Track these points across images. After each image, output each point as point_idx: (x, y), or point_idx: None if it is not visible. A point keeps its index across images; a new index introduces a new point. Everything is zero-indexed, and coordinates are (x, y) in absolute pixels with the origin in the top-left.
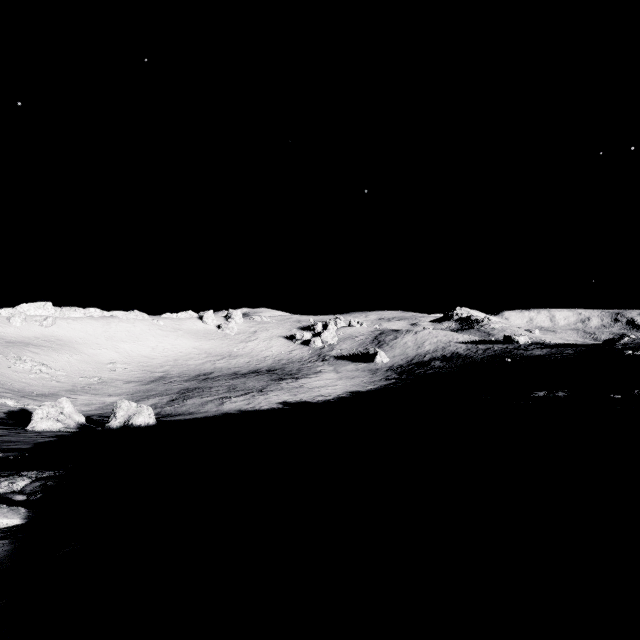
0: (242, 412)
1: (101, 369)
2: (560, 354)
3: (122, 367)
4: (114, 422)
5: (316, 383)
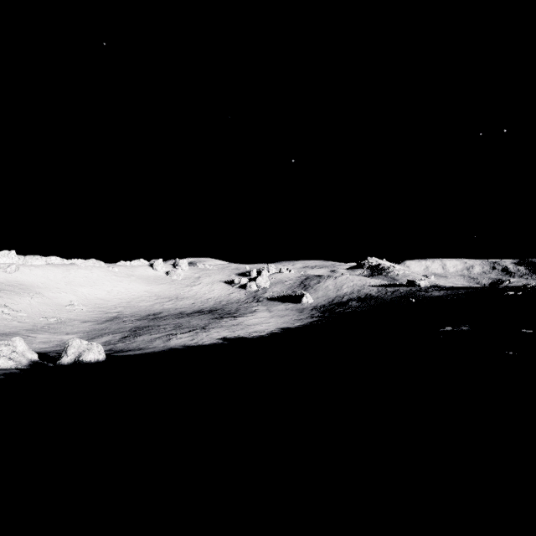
0: (186, 347)
1: (60, 310)
2: (455, 295)
3: (80, 308)
4: (65, 359)
5: (252, 321)
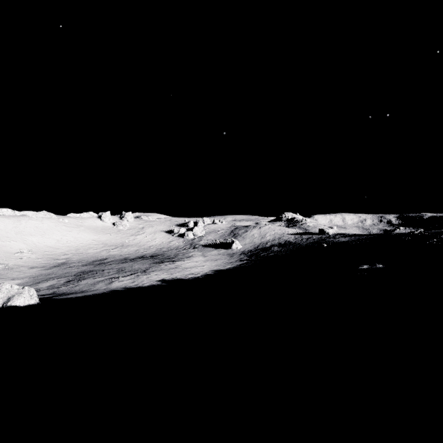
0: (127, 289)
1: (9, 257)
2: (358, 240)
3: (29, 255)
4: None
5: (188, 264)
